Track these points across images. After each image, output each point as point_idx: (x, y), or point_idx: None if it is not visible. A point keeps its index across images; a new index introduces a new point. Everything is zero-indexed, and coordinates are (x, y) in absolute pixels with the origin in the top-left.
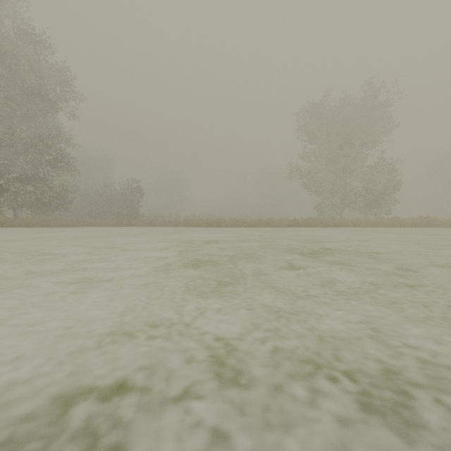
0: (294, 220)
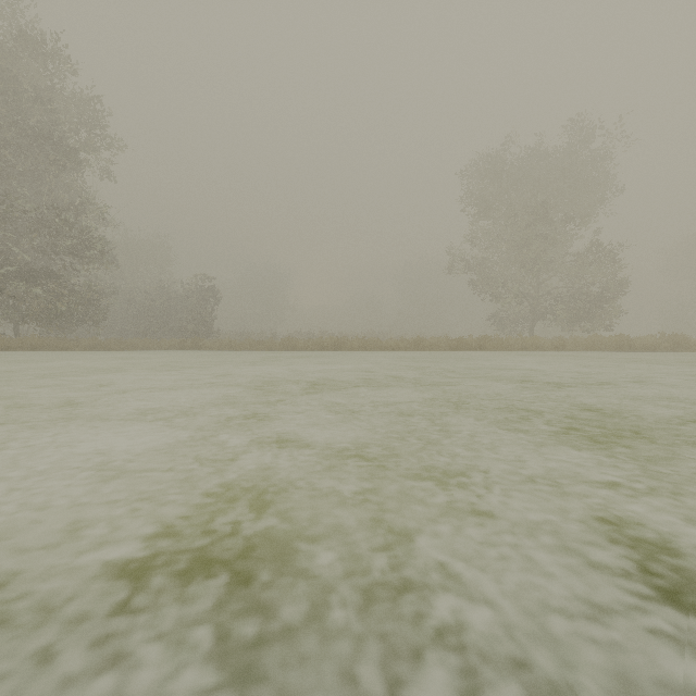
0: (459, 339)
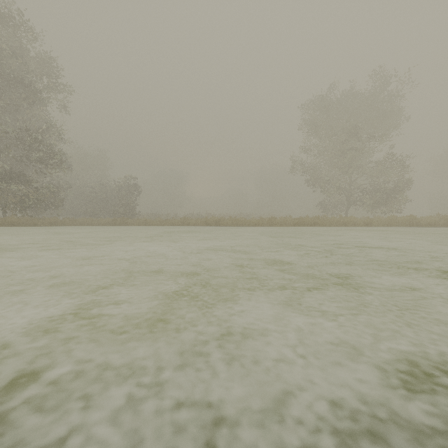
0: (300, 218)
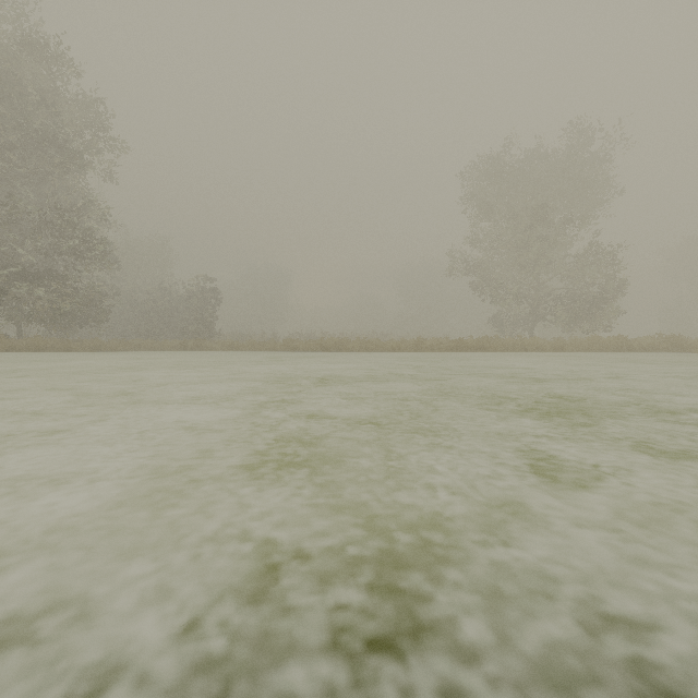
0: (459, 340)
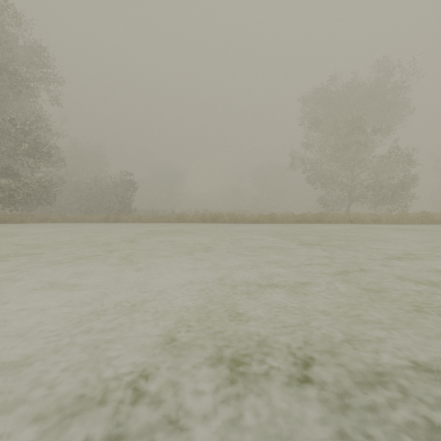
0: (302, 215)
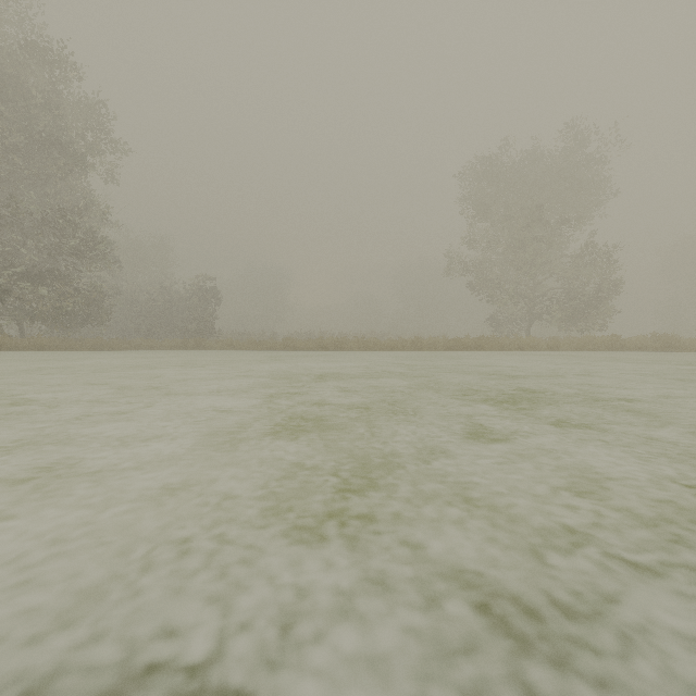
0: (456, 339)
